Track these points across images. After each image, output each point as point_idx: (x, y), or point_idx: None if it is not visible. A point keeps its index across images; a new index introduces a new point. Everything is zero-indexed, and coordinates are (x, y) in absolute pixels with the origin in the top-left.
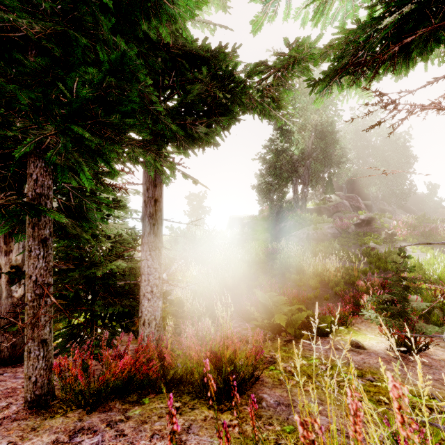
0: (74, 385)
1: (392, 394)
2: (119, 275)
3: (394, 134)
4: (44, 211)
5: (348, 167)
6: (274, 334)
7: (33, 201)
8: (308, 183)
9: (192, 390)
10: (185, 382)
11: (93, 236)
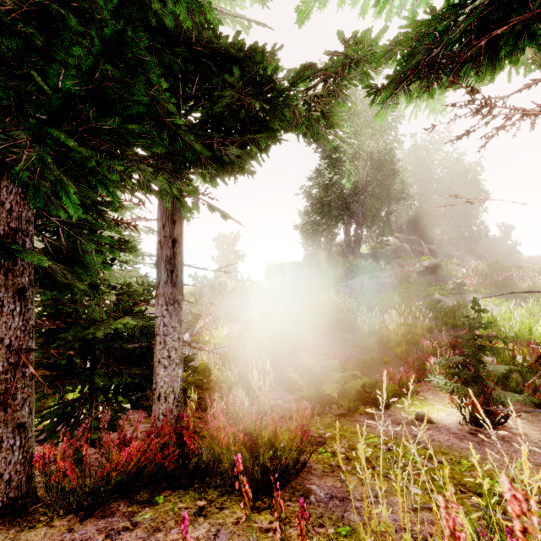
0: (65, 481)
1: (511, 509)
2: (127, 336)
3: (462, 166)
4: (18, 251)
5: (408, 204)
6: (323, 407)
7: (5, 238)
8: (362, 222)
9: (221, 483)
10: (211, 473)
11: (92, 287)
